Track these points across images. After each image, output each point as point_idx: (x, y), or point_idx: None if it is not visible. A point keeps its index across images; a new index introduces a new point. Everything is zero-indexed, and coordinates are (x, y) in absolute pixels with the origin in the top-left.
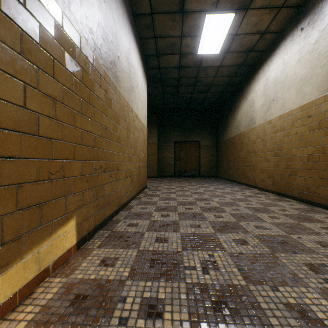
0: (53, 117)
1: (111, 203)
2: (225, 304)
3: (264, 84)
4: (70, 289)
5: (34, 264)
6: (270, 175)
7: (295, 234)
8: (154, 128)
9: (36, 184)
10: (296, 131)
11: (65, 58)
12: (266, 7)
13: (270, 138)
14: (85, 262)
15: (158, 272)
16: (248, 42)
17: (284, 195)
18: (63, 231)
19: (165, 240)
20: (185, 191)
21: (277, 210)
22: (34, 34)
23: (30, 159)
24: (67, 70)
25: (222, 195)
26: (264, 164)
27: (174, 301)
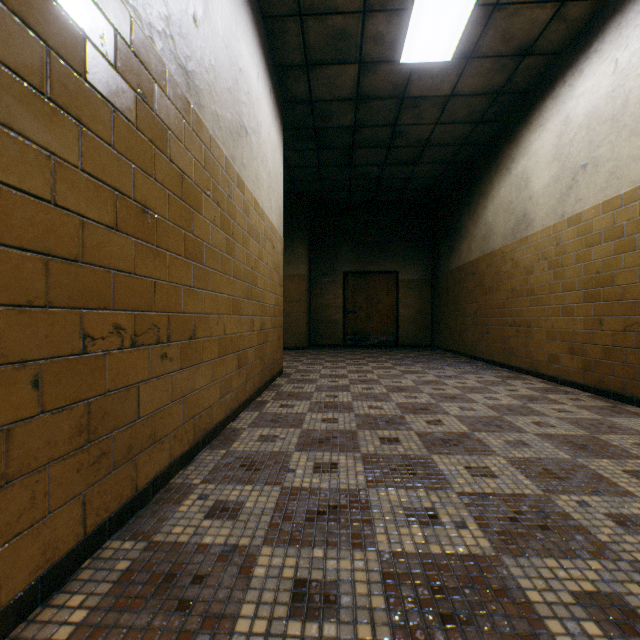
0: None
1: (166, 437)
2: None
3: (558, 131)
4: None
5: None
6: (576, 347)
7: None
8: (301, 243)
9: None
10: None
11: None
12: None
13: (575, 259)
14: None
15: None
16: (524, 29)
17: (617, 397)
18: None
19: (327, 598)
20: (372, 384)
21: (632, 448)
22: None
23: None
24: None
25: (462, 395)
26: (558, 320)
27: None
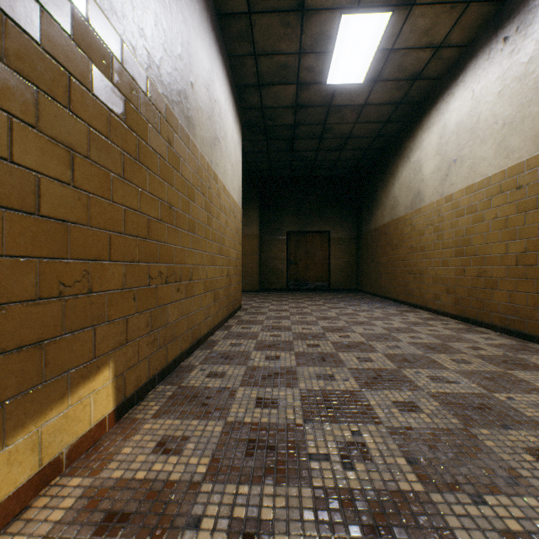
0: (68, 182)
1: (179, 337)
2: (388, 533)
3: (439, 134)
4: (97, 501)
5: (30, 454)
6: (450, 288)
7: (502, 393)
8: (254, 209)
9: (34, 305)
10: (495, 213)
11: (92, 77)
12: (444, 2)
13: (449, 226)
14: (129, 446)
15: (261, 466)
16: (413, 64)
17: (474, 322)
18: (89, 389)
19: (273, 402)
20: (306, 315)
21: (464, 349)
22: (29, 24)
23: (22, 257)
24: (96, 98)
25: (368, 322)
26: (439, 269)
27: (291, 525)
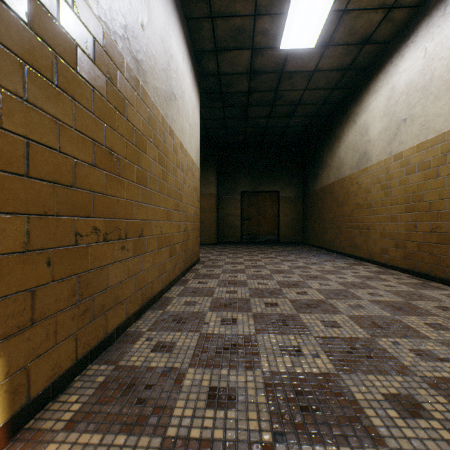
0: None
1: (124, 300)
2: None
3: (388, 96)
4: None
5: None
6: (400, 243)
7: None
8: (211, 172)
9: None
10: None
11: None
12: None
13: (398, 183)
14: None
15: None
16: (364, 26)
17: (426, 276)
18: None
19: (229, 397)
20: (261, 268)
21: (432, 309)
22: None
23: None
24: None
25: (321, 276)
26: (388, 224)
27: None
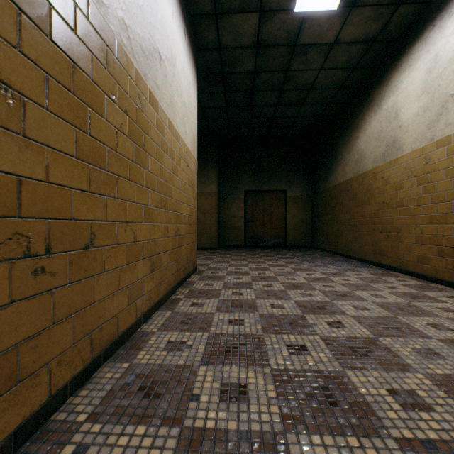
0: None
1: (43, 367)
2: None
3: (428, 68)
4: None
5: None
6: (446, 250)
7: None
8: (212, 168)
9: None
10: None
11: None
12: None
13: (445, 175)
14: None
15: None
16: None
17: None
18: None
19: None
20: (271, 281)
21: None
22: None
23: None
24: None
25: (351, 293)
26: (428, 227)
27: None
